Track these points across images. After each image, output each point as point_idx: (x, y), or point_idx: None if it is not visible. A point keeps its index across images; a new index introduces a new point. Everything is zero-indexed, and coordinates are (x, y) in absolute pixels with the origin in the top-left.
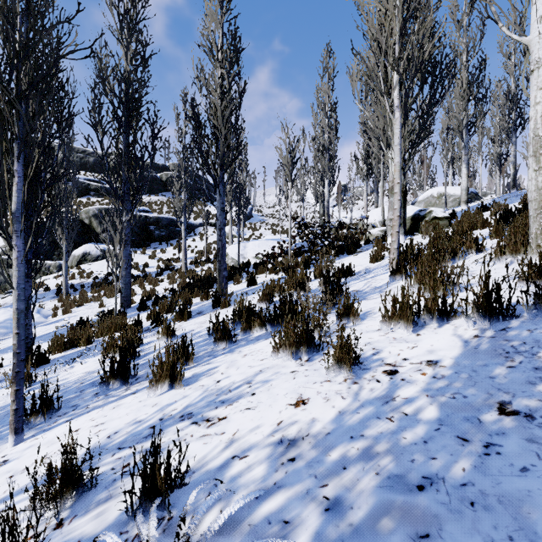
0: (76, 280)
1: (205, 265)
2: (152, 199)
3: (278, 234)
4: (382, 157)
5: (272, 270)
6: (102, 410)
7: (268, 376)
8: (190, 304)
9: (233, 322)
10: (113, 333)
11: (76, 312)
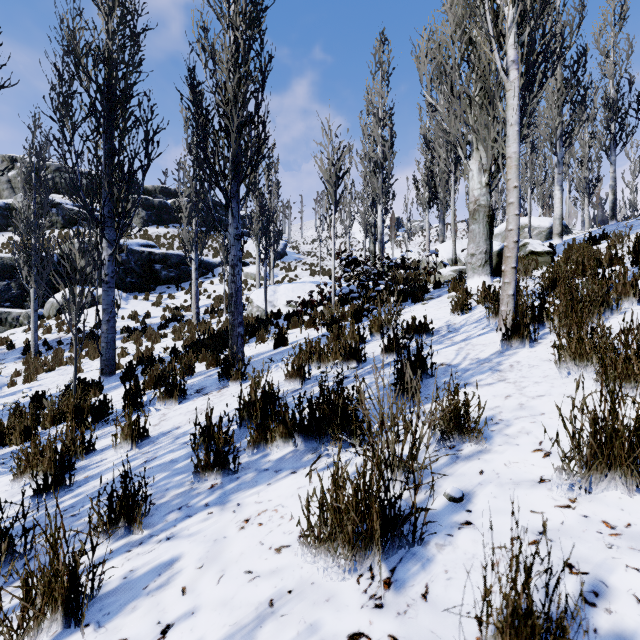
0: (53, 335)
1: (224, 315)
2: (161, 231)
3: (317, 275)
4: (453, 174)
5: (309, 324)
6: None
7: None
8: (191, 374)
9: (239, 421)
10: (39, 436)
11: (43, 379)
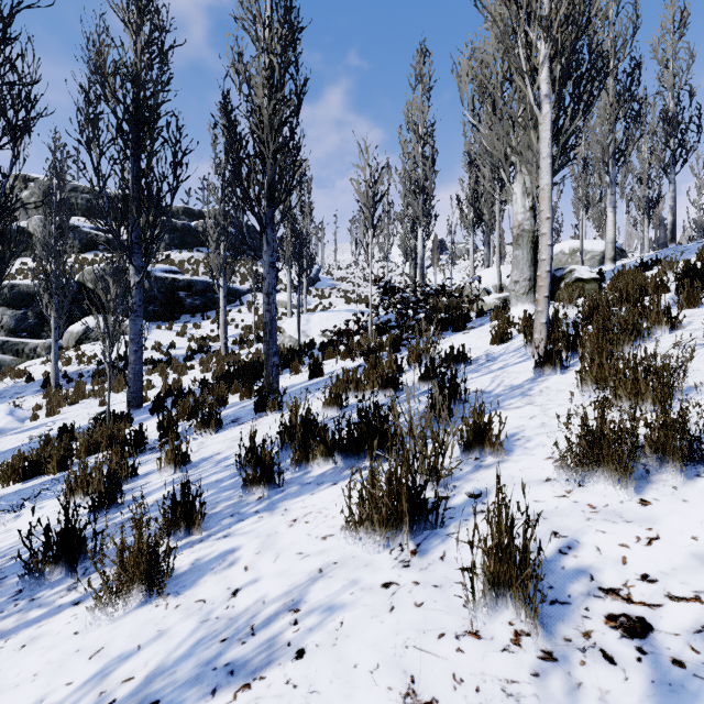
0: (73, 367)
1: (253, 346)
2: (184, 256)
3: (353, 303)
4: (498, 196)
5: (345, 354)
6: (0, 648)
7: (336, 591)
8: (225, 405)
9: (280, 444)
10: (86, 460)
11: (66, 413)
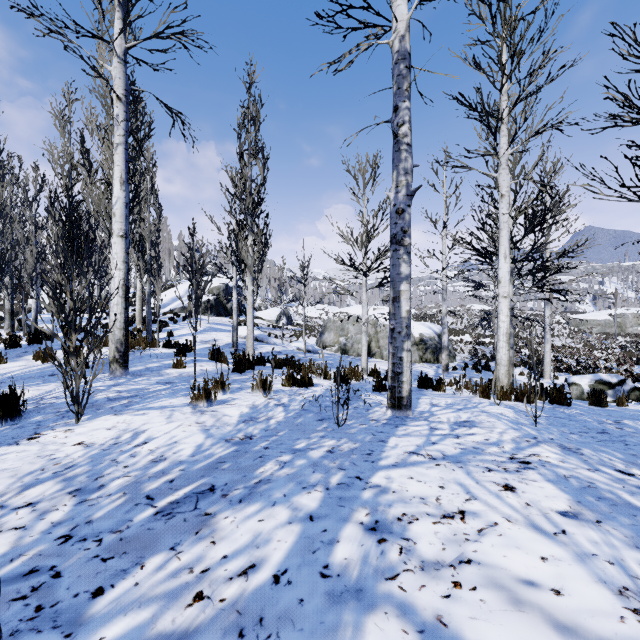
0: None
1: None
2: None
3: None
4: None
5: None
6: None
7: None
8: None
9: None
10: None
11: None
